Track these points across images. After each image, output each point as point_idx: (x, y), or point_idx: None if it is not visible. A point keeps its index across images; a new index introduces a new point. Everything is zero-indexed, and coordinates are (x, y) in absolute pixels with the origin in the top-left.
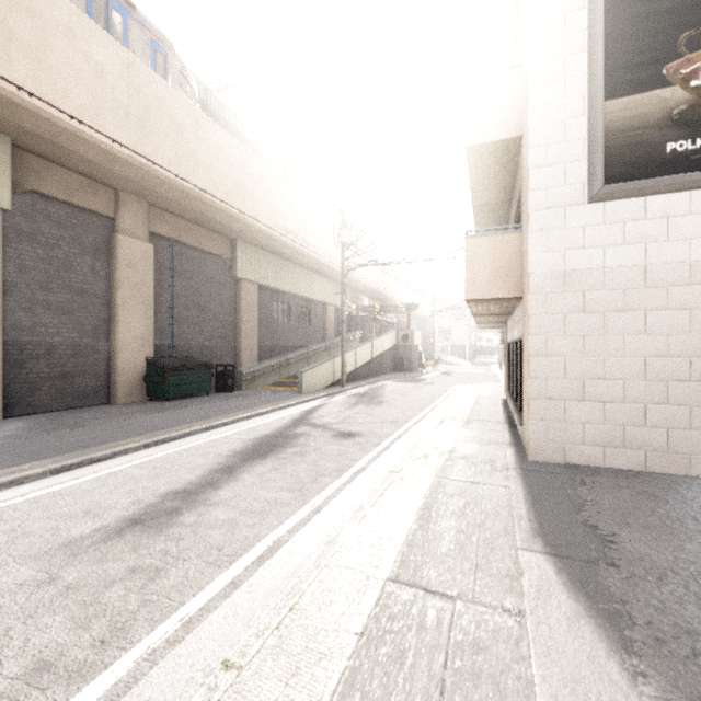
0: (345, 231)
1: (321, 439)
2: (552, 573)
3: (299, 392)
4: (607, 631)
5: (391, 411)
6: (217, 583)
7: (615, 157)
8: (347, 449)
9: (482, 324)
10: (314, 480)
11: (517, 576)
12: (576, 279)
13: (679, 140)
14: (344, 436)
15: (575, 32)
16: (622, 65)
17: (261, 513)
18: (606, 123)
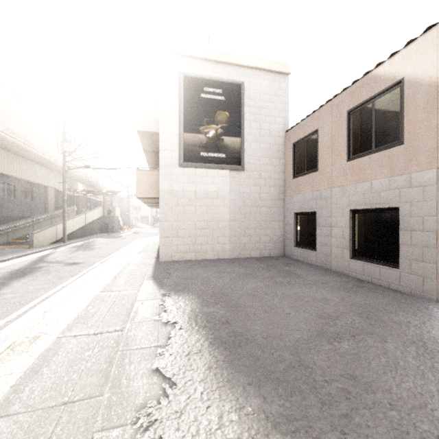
0: (67, 144)
1: (57, 267)
2: (152, 282)
3: (30, 247)
4: (159, 288)
5: (100, 252)
6: (26, 307)
7: (187, 153)
8: (75, 268)
9: (151, 206)
10: (60, 280)
11: (141, 285)
12: (175, 194)
13: (204, 152)
14: (72, 264)
15: (175, 104)
16: (189, 122)
17: (34, 292)
18: (184, 140)
